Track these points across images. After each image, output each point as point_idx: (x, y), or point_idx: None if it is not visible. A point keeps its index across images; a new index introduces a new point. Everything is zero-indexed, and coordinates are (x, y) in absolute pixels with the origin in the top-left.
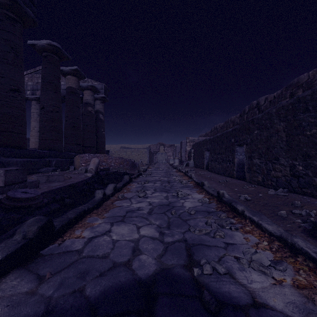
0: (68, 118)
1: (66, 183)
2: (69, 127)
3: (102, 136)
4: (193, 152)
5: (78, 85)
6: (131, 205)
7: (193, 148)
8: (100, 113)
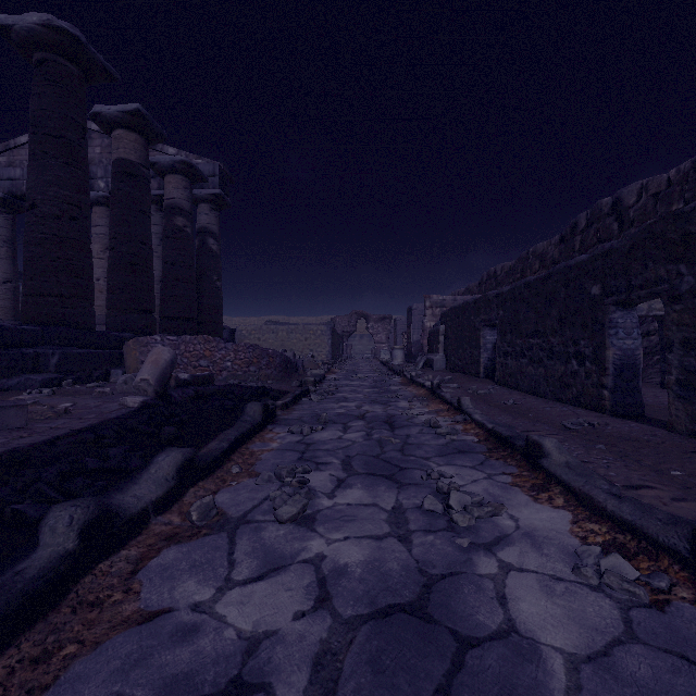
0: (117, 242)
1: (18, 438)
2: (119, 265)
3: (214, 294)
4: (445, 333)
5: (145, 157)
6: (215, 603)
7: (445, 323)
8: (210, 235)
